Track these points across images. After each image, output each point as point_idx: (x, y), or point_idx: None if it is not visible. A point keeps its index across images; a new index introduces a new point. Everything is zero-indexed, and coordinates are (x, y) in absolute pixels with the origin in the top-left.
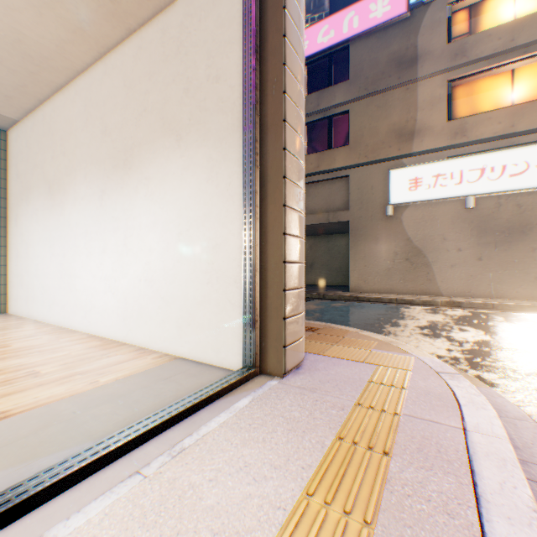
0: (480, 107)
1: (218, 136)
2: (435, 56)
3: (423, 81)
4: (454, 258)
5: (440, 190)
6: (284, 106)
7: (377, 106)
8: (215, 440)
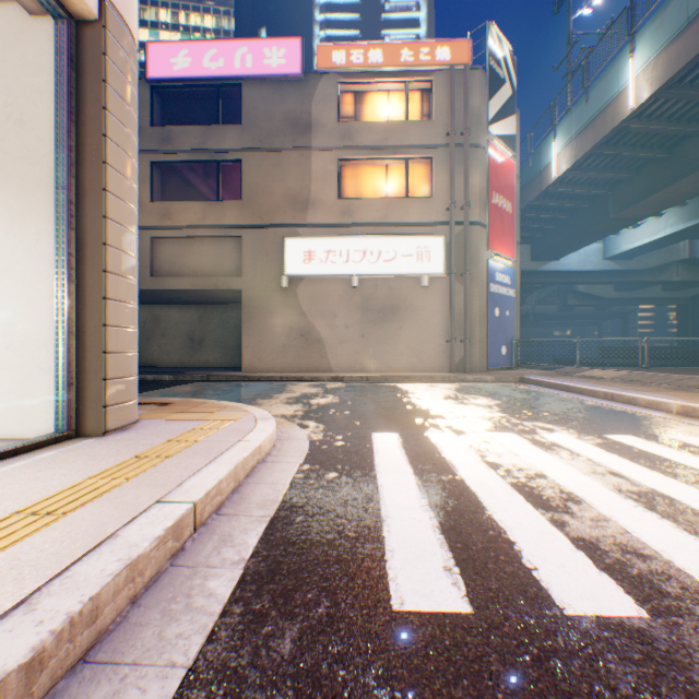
0: (365, 193)
1: (24, 186)
2: (328, 131)
3: (317, 152)
4: (344, 335)
5: (332, 267)
6: (105, 176)
7: (273, 165)
8: (8, 474)
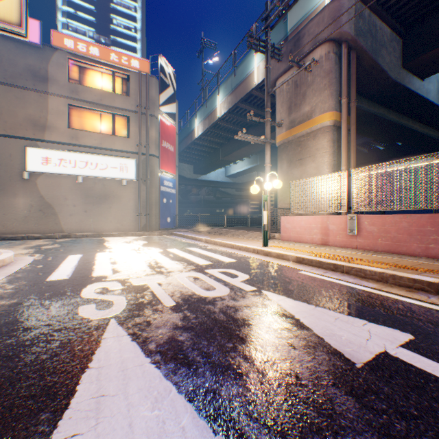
0: (89, 127)
1: None
2: (62, 85)
3: (53, 97)
4: (73, 211)
5: (64, 169)
6: None
7: (17, 97)
8: None
